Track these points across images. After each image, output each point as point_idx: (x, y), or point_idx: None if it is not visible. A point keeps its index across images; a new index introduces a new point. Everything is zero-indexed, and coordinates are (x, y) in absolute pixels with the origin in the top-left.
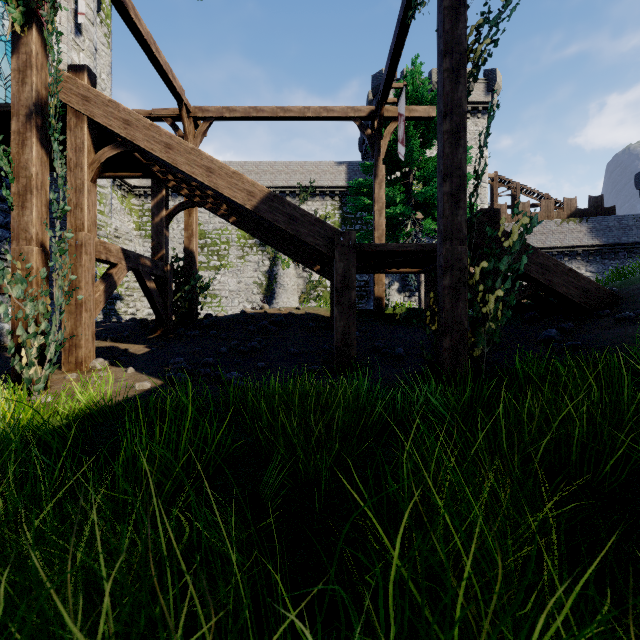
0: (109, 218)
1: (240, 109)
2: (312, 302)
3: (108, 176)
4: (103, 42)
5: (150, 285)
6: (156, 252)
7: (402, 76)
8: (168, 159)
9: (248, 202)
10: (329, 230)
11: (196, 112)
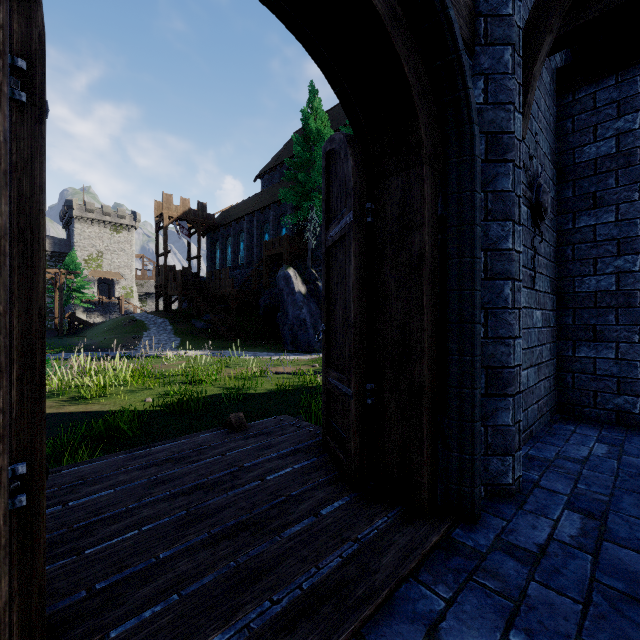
0: None
1: None
2: None
3: None
4: None
5: None
6: None
7: (85, 204)
8: None
9: None
10: None
11: None
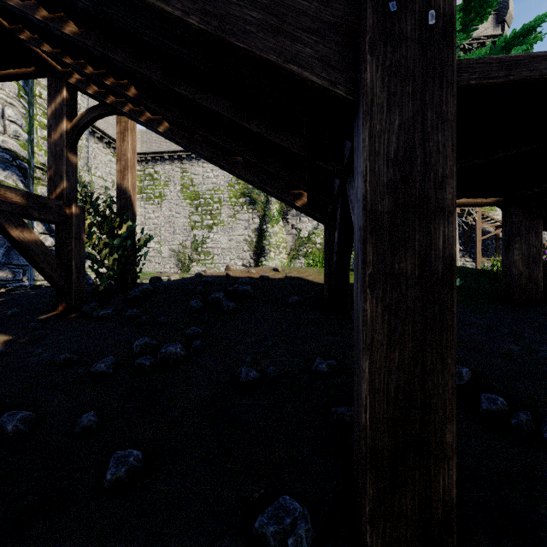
0: (84, 172)
1: None
2: (301, 258)
3: None
4: None
5: (22, 235)
6: (53, 186)
7: None
8: None
9: None
10: None
11: None
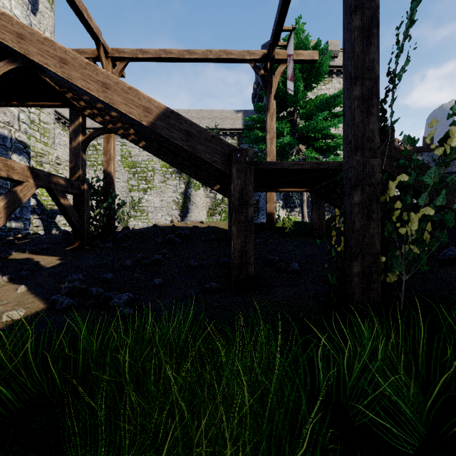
0: (52, 148)
1: (151, 51)
2: (217, 216)
3: (30, 105)
4: (47, 6)
5: (64, 202)
6: (74, 173)
7: None
8: (63, 74)
9: (144, 118)
10: (226, 147)
11: (113, 53)
